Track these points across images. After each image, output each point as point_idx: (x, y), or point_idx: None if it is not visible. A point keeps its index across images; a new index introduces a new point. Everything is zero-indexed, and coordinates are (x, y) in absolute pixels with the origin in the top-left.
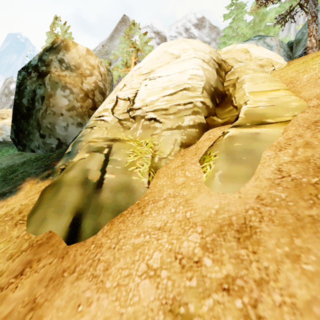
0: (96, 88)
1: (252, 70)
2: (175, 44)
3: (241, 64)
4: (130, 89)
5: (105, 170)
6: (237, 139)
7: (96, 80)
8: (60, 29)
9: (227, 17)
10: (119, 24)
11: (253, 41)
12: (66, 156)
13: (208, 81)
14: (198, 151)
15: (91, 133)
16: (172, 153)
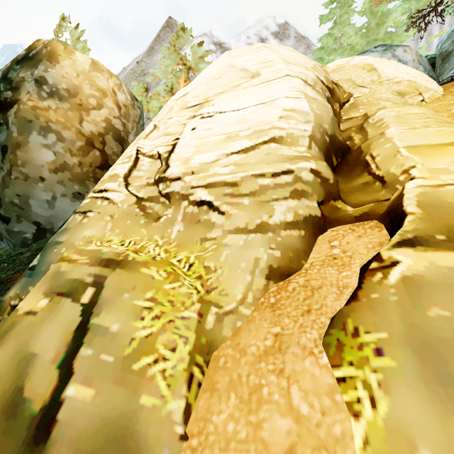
0: (109, 130)
1: (386, 101)
2: (249, 53)
3: (364, 91)
4: (163, 136)
5: (72, 366)
6: (431, 290)
7: (108, 116)
8: (70, 35)
9: (326, 19)
10: (162, 30)
11: (375, 53)
12: (26, 275)
13: (319, 122)
14: (314, 301)
15: (80, 227)
16: (248, 296)
